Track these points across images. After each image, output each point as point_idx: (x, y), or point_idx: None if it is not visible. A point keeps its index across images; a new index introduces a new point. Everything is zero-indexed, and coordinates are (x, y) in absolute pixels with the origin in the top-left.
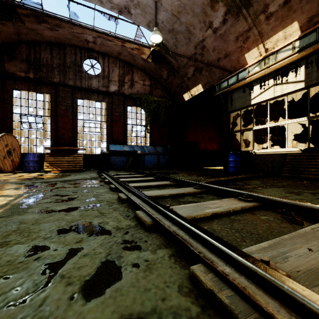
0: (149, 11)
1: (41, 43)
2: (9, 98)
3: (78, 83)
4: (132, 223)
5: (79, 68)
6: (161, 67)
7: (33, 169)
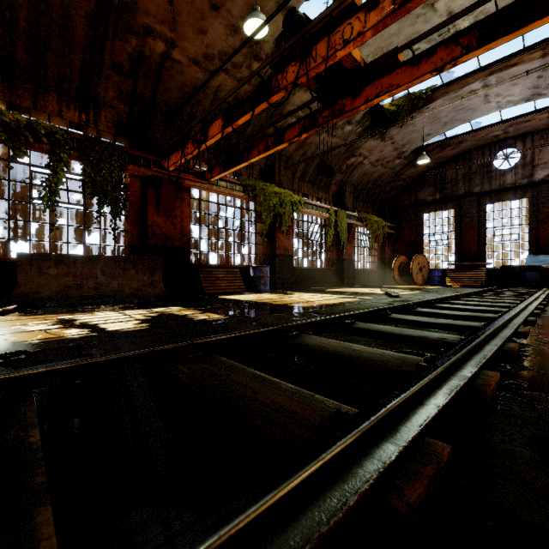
0: None
1: (445, 162)
2: (420, 223)
3: (486, 187)
4: None
5: (487, 168)
6: None
7: (437, 283)
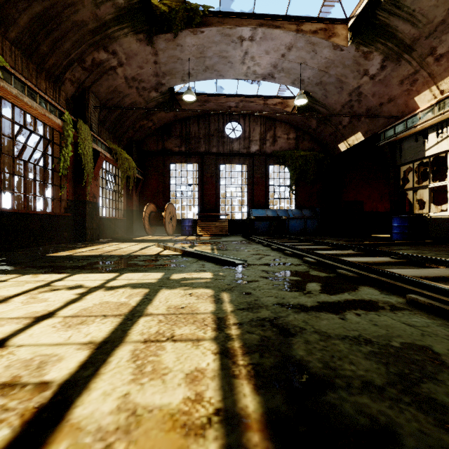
0: (293, 72)
1: (190, 118)
2: (167, 172)
3: (221, 149)
4: (282, 255)
5: (221, 134)
6: (309, 117)
7: (188, 233)
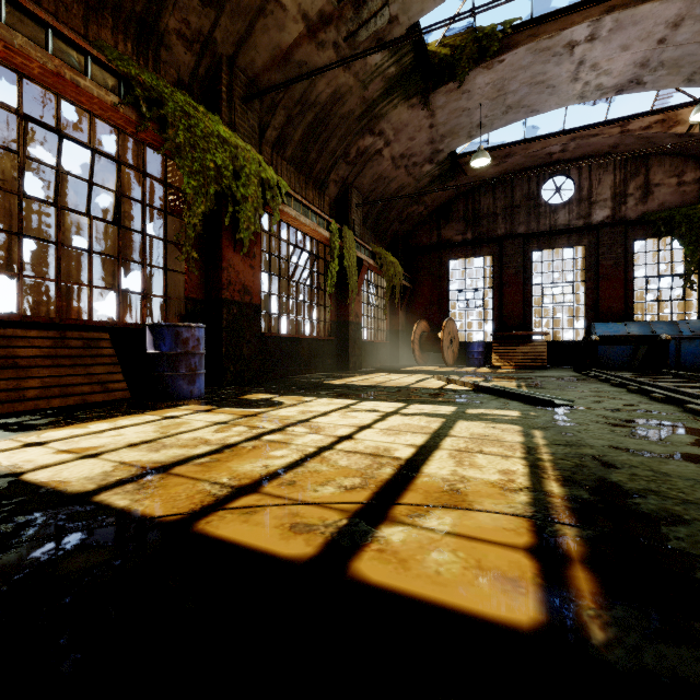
0: (688, 61)
1: (480, 187)
2: (445, 273)
3: (533, 227)
4: (645, 400)
5: (534, 201)
6: None
7: (477, 363)
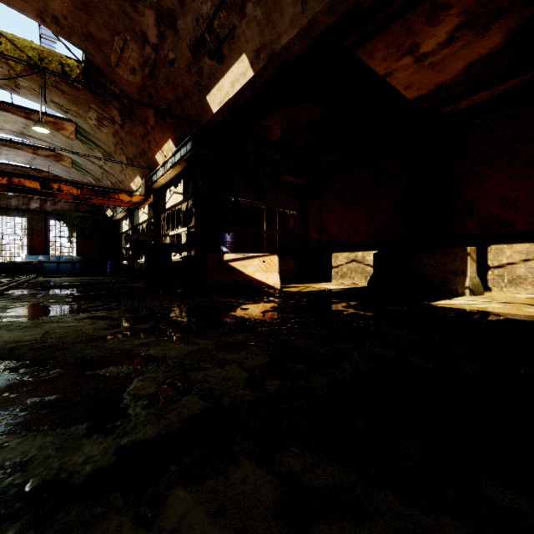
0: (48, 167)
1: None
2: None
3: None
4: None
5: None
6: None
7: None
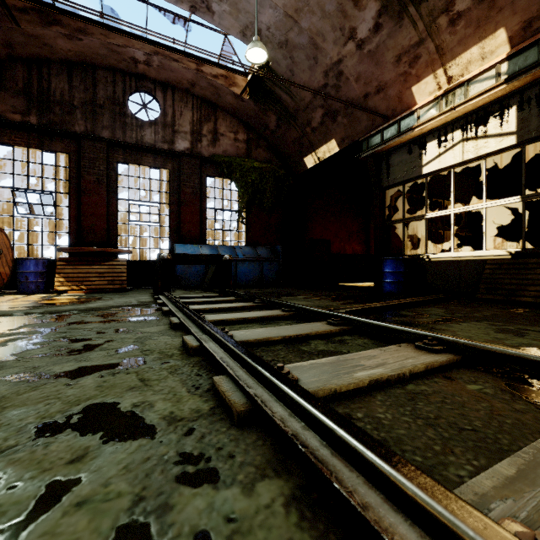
0: (244, 7)
1: (51, 62)
2: None
3: (119, 136)
4: (204, 404)
5: (120, 108)
6: (266, 109)
7: (34, 288)
